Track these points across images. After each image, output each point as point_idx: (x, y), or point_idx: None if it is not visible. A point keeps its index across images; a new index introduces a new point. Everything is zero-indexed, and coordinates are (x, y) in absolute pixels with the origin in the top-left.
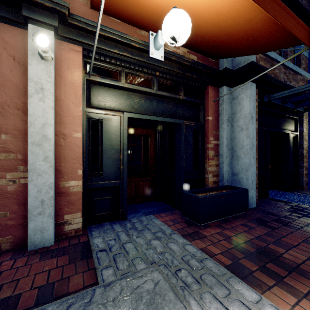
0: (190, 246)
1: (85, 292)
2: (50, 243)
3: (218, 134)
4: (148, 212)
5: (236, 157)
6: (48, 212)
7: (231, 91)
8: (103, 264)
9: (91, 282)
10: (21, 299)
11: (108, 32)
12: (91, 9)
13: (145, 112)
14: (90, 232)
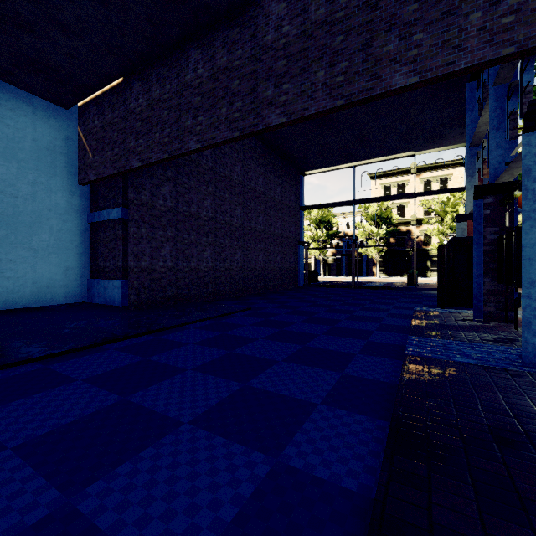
0: None
1: None
2: None
3: None
4: None
5: None
6: None
7: None
8: None
9: None
10: None
11: None
12: None
13: None
14: None
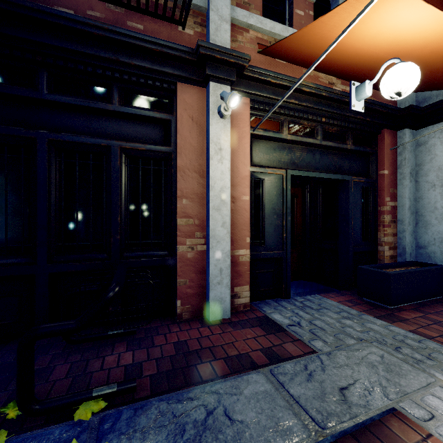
0: (394, 327)
1: (309, 357)
2: (227, 316)
3: (395, 193)
4: (301, 293)
5: (423, 223)
6: (225, 282)
7: (421, 137)
8: (305, 337)
9: (306, 351)
10: (249, 358)
11: (279, 79)
12: (258, 54)
13: (307, 168)
14: (259, 308)
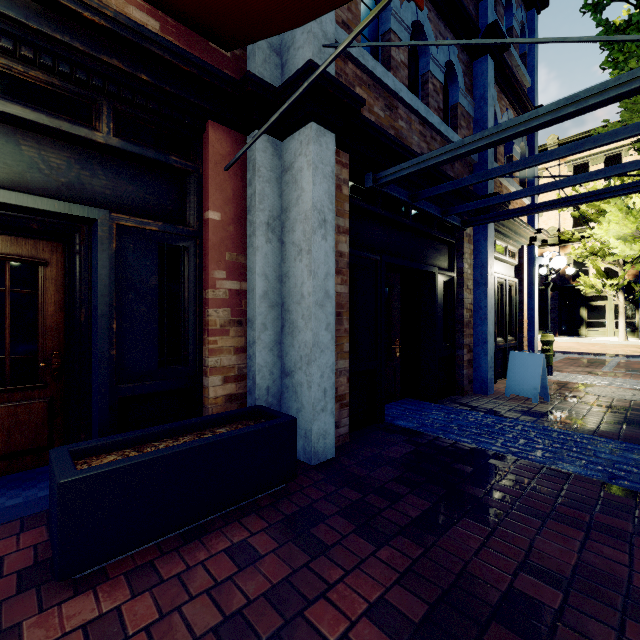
0: None
1: None
2: None
3: (243, 264)
4: None
5: (290, 326)
6: None
7: (255, 138)
8: None
9: None
10: None
11: None
12: None
13: None
14: None
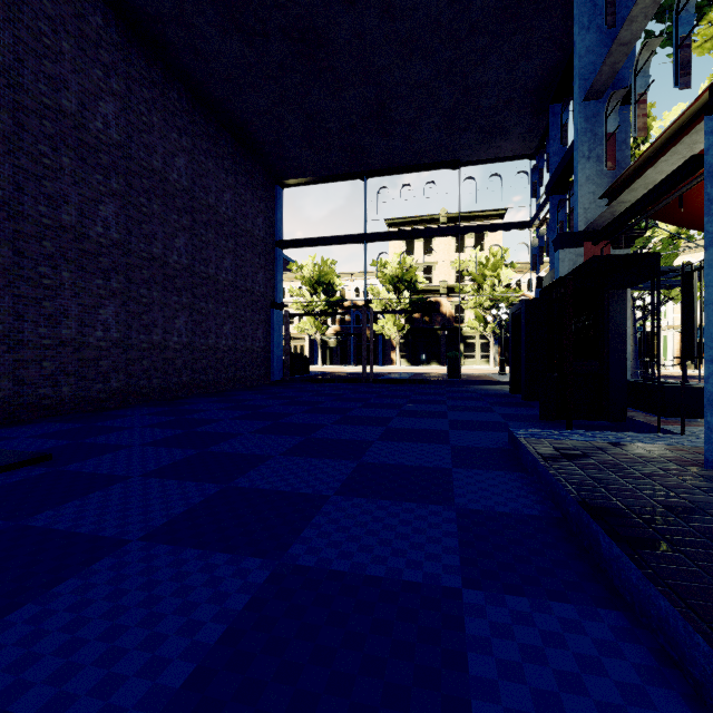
0: None
1: None
2: None
3: None
4: None
5: None
6: None
7: None
8: None
9: None
10: None
11: None
12: None
13: None
14: None
